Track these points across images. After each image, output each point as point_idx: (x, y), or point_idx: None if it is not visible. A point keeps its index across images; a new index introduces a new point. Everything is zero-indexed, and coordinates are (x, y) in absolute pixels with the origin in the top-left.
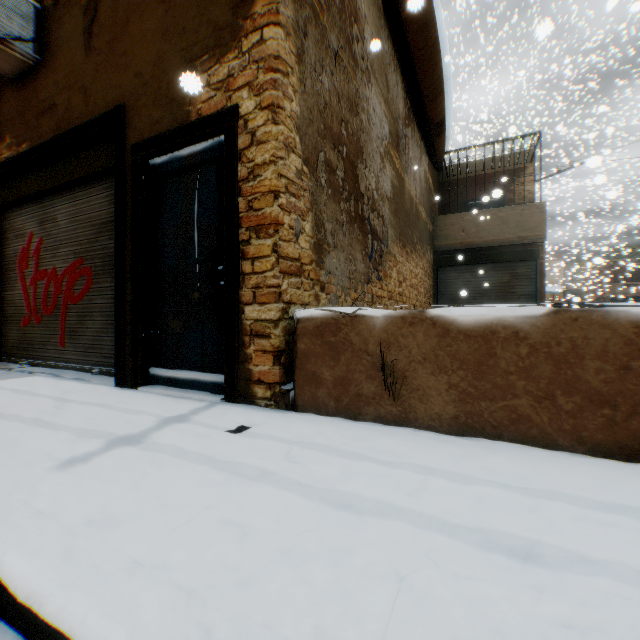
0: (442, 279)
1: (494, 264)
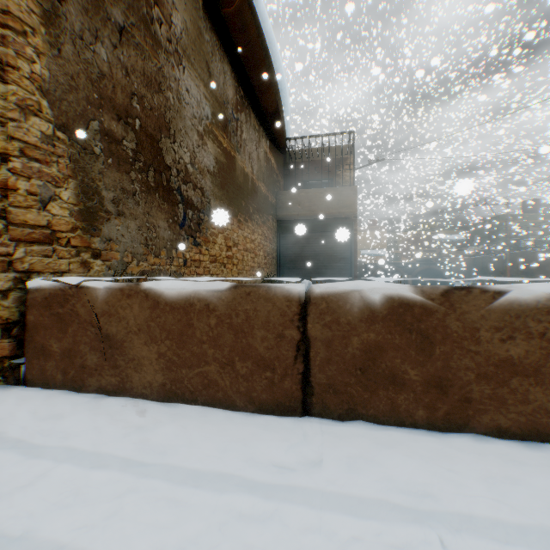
0: (284, 244)
1: (322, 233)
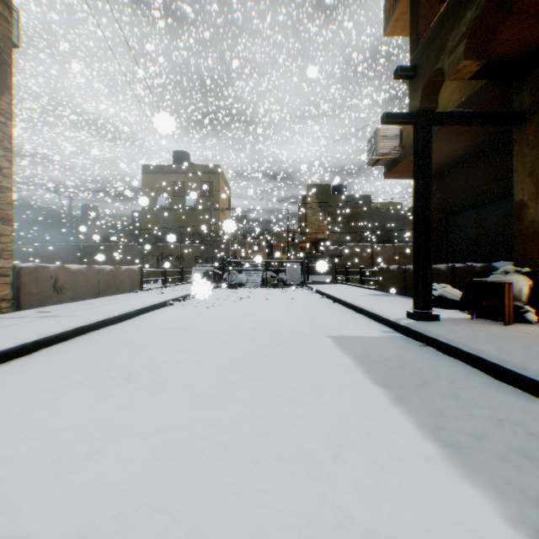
0: None
1: None
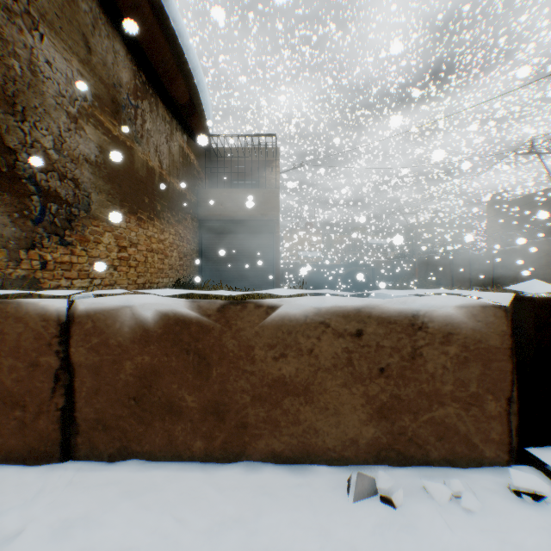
0: (206, 244)
1: (246, 234)
